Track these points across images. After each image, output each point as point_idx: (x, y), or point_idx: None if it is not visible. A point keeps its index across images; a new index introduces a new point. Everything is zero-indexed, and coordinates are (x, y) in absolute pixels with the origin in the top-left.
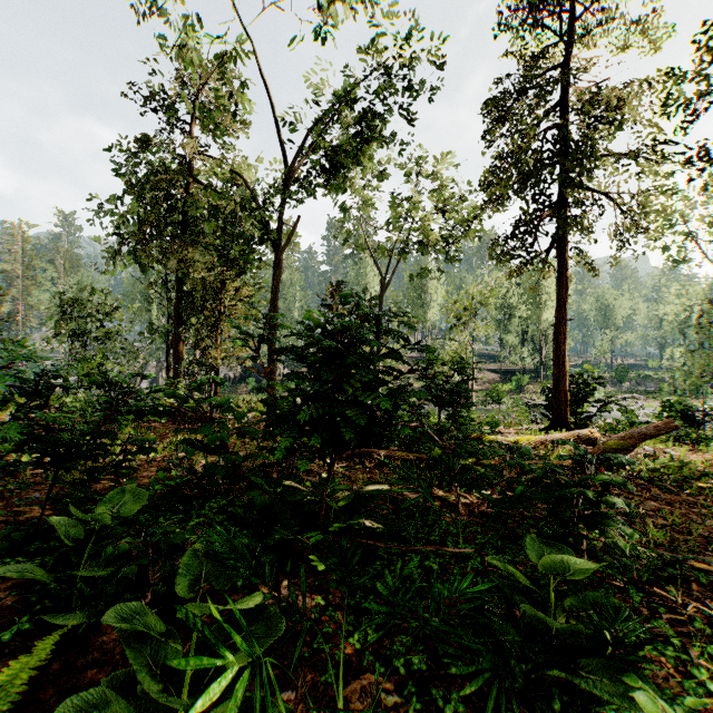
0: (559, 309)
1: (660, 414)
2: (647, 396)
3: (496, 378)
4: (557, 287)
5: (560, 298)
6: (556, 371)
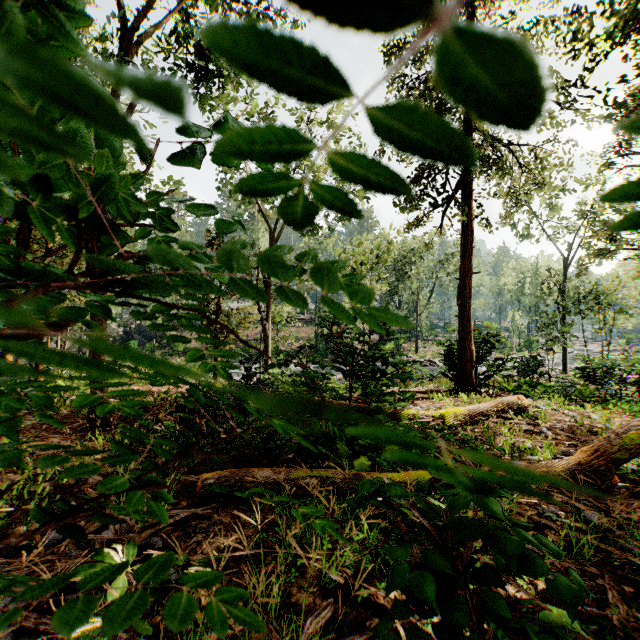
0: (465, 261)
1: (519, 368)
2: (497, 351)
3: (377, 338)
4: (462, 238)
5: (466, 249)
6: (461, 328)
